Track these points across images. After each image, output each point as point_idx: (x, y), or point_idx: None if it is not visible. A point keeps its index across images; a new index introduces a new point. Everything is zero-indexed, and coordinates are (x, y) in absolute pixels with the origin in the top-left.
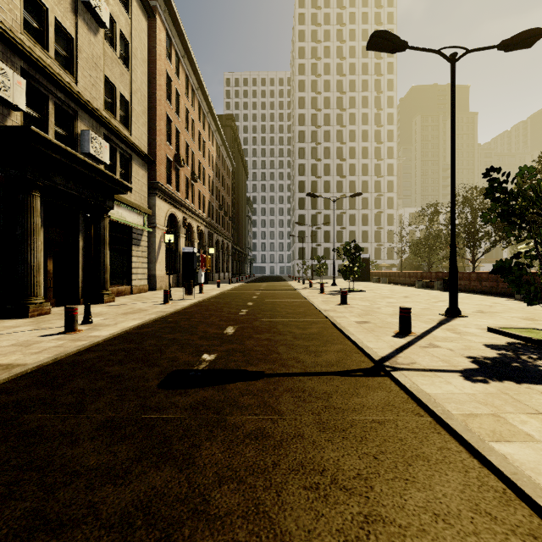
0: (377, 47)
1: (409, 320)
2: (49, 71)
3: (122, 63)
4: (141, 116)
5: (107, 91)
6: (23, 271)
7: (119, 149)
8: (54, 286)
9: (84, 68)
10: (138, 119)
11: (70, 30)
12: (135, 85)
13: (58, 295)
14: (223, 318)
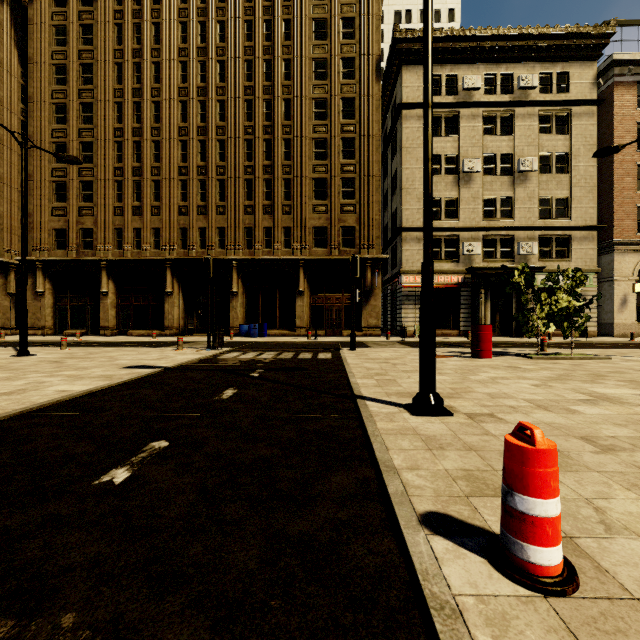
0: (606, 155)
1: (541, 344)
2: (494, 228)
3: (559, 175)
4: (584, 197)
5: (545, 203)
6: (477, 320)
7: (555, 236)
8: (500, 327)
9: (520, 207)
10: (580, 202)
11: (510, 195)
12: (575, 178)
13: (502, 332)
14: (530, 344)
